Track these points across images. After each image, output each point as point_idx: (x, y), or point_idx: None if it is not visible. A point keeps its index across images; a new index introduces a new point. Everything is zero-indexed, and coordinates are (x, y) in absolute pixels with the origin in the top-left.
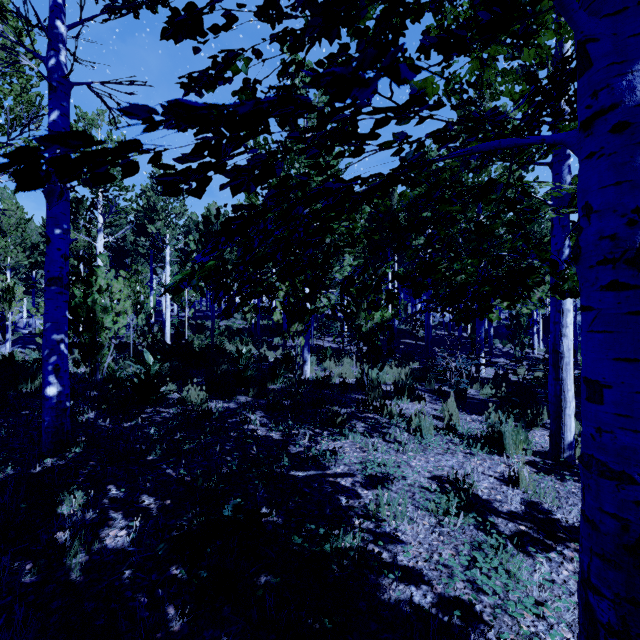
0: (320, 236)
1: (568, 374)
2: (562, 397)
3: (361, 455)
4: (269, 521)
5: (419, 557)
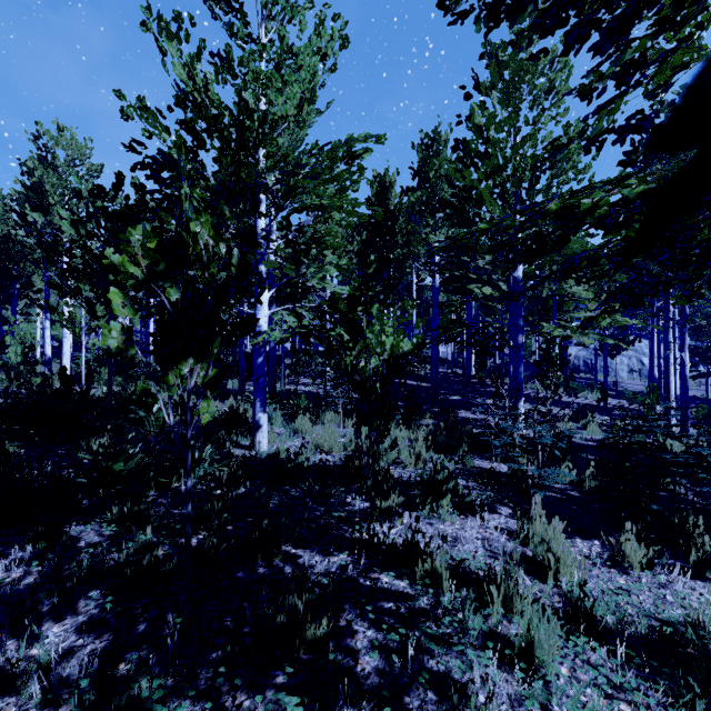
0: None
1: None
2: None
3: None
4: None
5: None
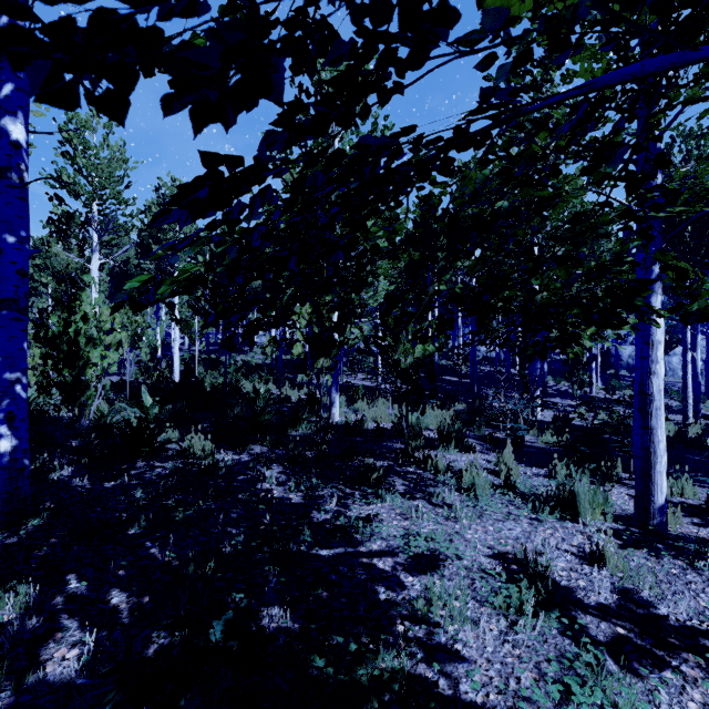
0: (351, 233)
1: (659, 421)
2: (651, 450)
3: (402, 524)
4: (281, 628)
5: (490, 686)
